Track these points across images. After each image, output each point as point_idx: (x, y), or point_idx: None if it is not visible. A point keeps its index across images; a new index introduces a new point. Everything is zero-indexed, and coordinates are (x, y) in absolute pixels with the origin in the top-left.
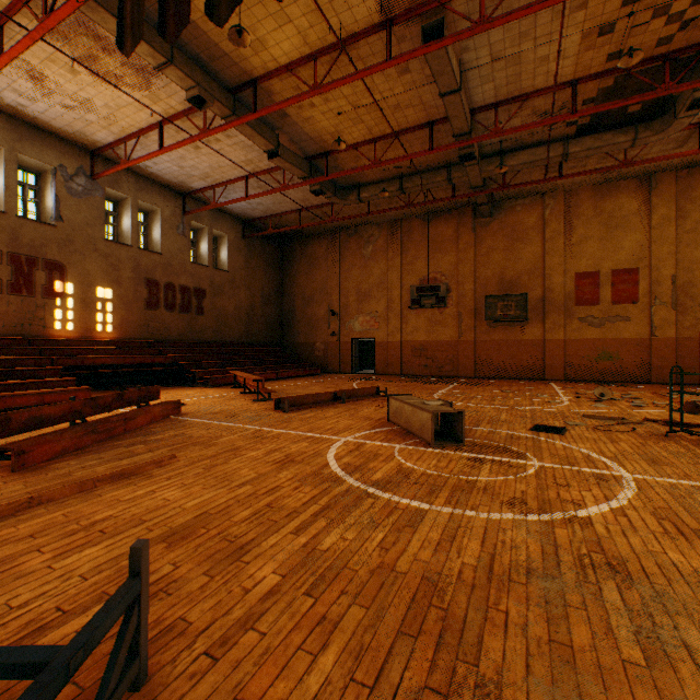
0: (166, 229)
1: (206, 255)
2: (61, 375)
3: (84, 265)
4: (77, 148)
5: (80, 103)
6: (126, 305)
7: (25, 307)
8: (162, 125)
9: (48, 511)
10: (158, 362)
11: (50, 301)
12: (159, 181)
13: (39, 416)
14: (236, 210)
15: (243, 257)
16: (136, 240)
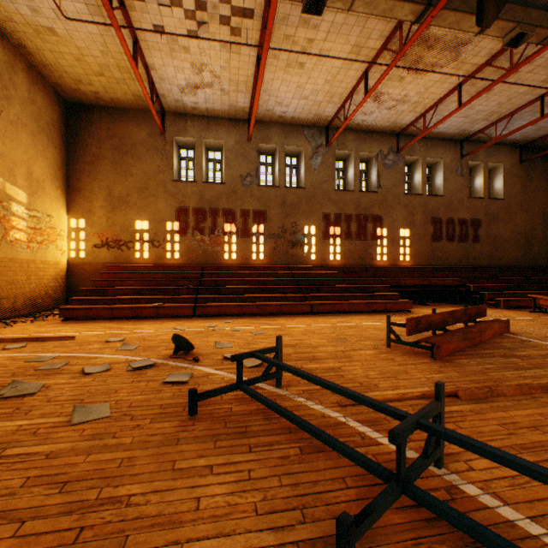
0: (446, 174)
1: (480, 188)
2: (388, 291)
3: (392, 215)
4: (387, 135)
5: (398, 101)
6: (417, 240)
7: (362, 247)
8: (459, 86)
9: (514, 405)
10: (446, 284)
11: (374, 242)
12: (441, 137)
13: (429, 321)
14: (514, 137)
15: (518, 182)
16: (424, 189)
